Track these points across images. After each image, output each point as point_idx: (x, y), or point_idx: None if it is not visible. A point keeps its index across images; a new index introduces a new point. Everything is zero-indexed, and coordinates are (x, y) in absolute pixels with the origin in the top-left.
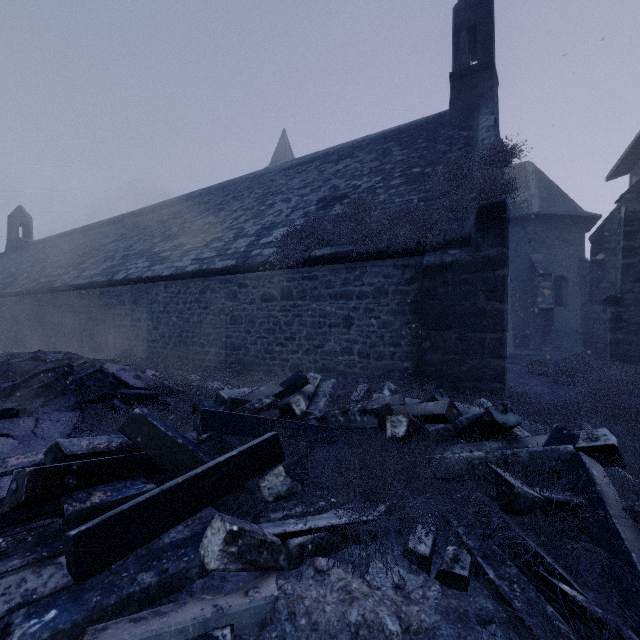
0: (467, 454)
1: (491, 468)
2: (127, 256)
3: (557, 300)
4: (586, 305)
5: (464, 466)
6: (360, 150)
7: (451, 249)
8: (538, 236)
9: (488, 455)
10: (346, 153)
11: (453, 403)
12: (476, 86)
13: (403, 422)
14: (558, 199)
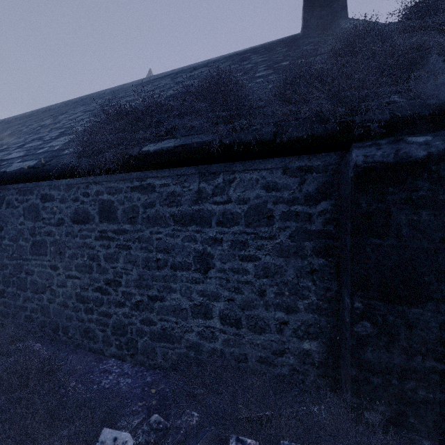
0: None
1: None
2: None
3: None
4: None
5: None
6: (215, 62)
7: (410, 134)
8: None
9: None
10: (201, 66)
11: None
12: (330, 4)
13: None
14: None
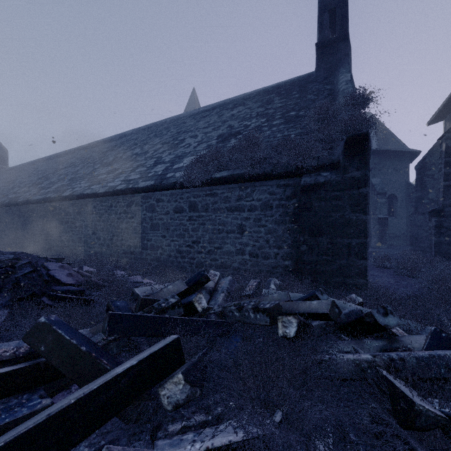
0: (355, 356)
1: (381, 373)
2: (74, 178)
3: (390, 212)
4: (412, 215)
5: (353, 369)
6: (249, 100)
7: (323, 172)
8: (376, 166)
9: (375, 358)
10: (239, 102)
11: (335, 303)
12: (335, 53)
13: (293, 323)
14: (390, 139)
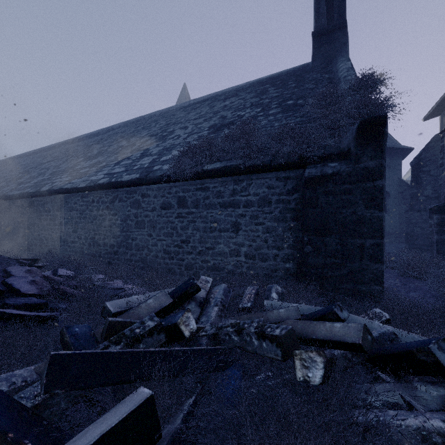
0: (418, 422)
1: None
2: (55, 172)
3: None
4: (408, 213)
5: (419, 444)
6: (242, 91)
7: (330, 162)
8: None
9: None
10: (231, 94)
11: (366, 327)
12: (333, 42)
13: (318, 363)
14: None
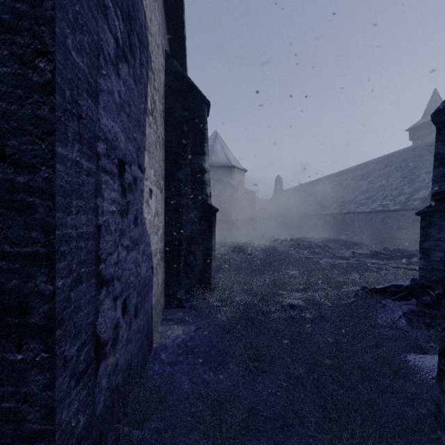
0: None
1: None
2: (343, 201)
3: None
4: None
5: None
6: None
7: None
8: None
9: None
10: None
11: None
12: None
13: None
14: None
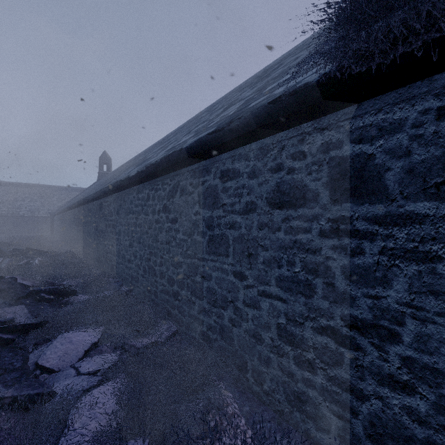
0: None
1: None
2: (129, 167)
3: None
4: None
5: None
6: None
7: None
8: None
9: None
10: None
11: None
12: None
13: None
14: None
